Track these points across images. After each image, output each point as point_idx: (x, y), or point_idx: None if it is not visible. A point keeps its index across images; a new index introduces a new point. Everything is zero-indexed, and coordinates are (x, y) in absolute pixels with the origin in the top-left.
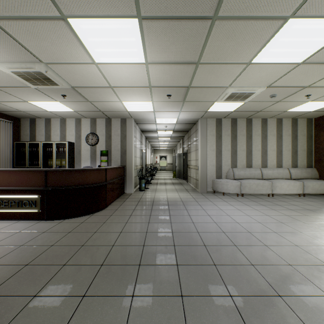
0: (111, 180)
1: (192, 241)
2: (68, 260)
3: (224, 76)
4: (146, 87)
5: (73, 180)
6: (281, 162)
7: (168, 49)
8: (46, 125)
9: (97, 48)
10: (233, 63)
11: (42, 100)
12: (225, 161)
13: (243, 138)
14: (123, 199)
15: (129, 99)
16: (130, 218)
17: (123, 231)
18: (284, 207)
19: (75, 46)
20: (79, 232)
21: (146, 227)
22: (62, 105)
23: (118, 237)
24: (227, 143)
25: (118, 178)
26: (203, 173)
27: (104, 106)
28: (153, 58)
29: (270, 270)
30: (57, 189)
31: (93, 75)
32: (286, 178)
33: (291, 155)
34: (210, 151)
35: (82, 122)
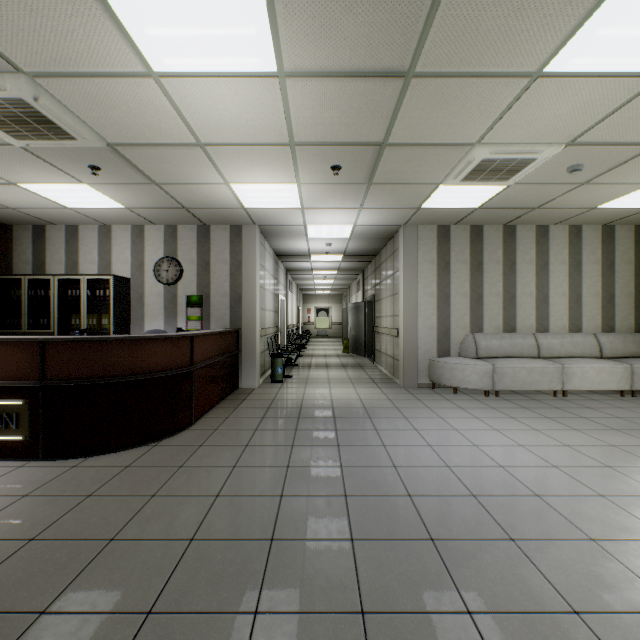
0: (205, 361)
1: (398, 526)
2: (59, 594)
3: (470, 114)
4: (282, 146)
5: (110, 365)
6: (580, 321)
7: (337, 28)
8: (68, 240)
9: (152, 26)
10: (496, 75)
11: (49, 181)
12: (456, 319)
13: (497, 268)
14: (234, 403)
15: (245, 177)
16: (245, 453)
17: (224, 493)
18: (598, 424)
19: (92, 20)
20: (114, 496)
21: (280, 479)
22: (95, 192)
23: (209, 512)
24: (462, 278)
25: (223, 356)
26: (410, 345)
27: (191, 194)
28: (297, 60)
29: (634, 635)
30: (71, 384)
31: (153, 110)
32: (591, 357)
33: (600, 306)
34: (424, 296)
35: (146, 234)
